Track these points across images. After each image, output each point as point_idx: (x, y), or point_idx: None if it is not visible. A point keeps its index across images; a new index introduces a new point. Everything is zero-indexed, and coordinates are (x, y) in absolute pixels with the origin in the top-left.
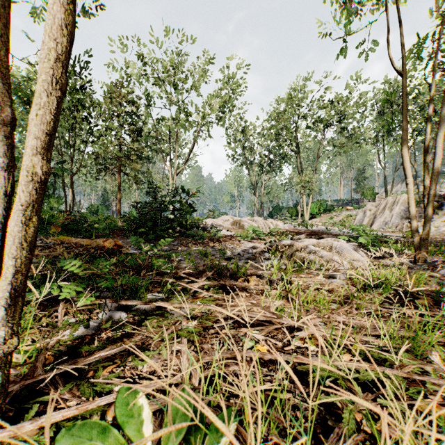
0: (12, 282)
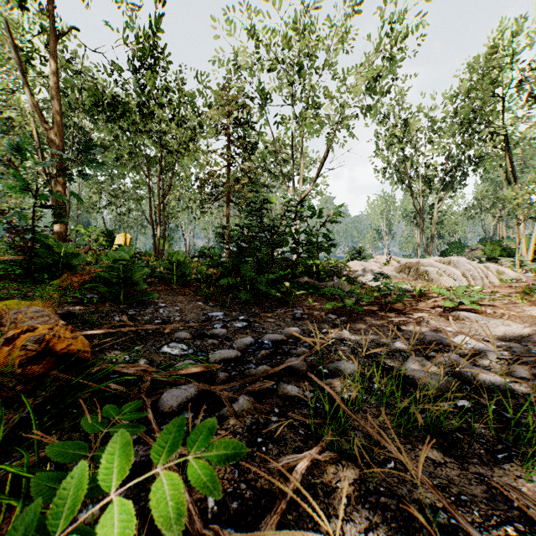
0: None
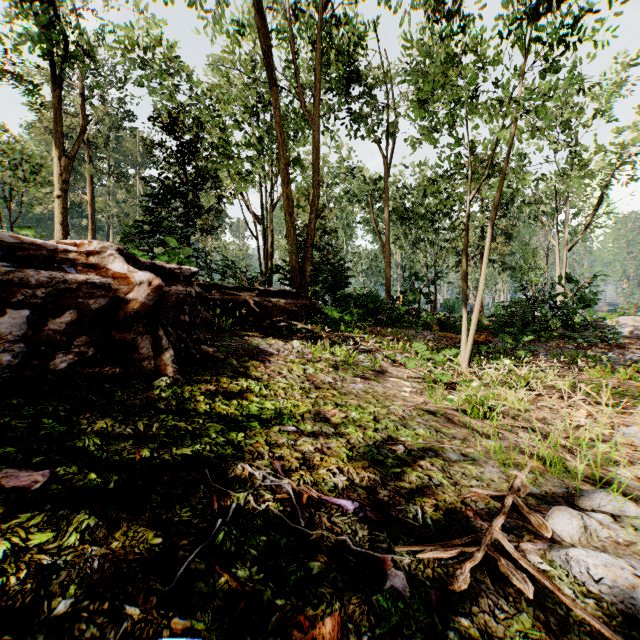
0: (472, 339)
